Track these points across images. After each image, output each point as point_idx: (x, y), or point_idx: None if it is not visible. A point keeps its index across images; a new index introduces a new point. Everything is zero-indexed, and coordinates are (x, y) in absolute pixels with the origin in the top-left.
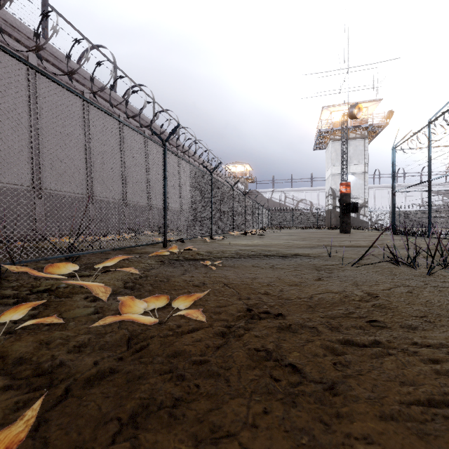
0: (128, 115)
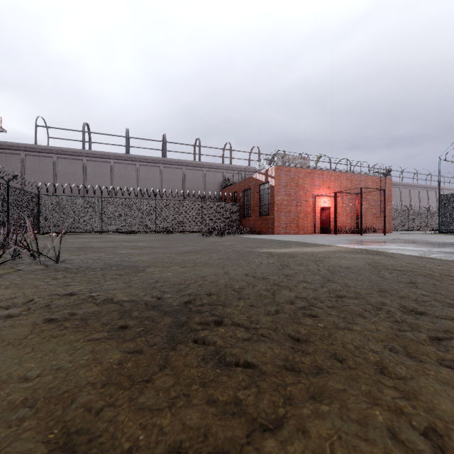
0: (421, 187)
